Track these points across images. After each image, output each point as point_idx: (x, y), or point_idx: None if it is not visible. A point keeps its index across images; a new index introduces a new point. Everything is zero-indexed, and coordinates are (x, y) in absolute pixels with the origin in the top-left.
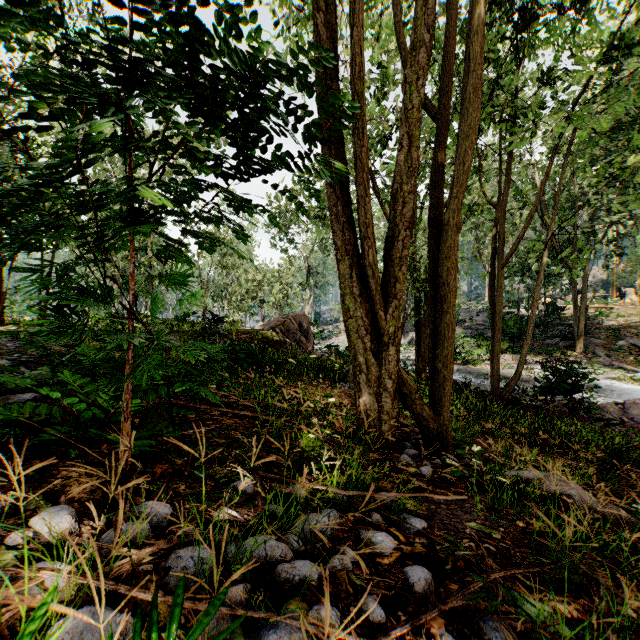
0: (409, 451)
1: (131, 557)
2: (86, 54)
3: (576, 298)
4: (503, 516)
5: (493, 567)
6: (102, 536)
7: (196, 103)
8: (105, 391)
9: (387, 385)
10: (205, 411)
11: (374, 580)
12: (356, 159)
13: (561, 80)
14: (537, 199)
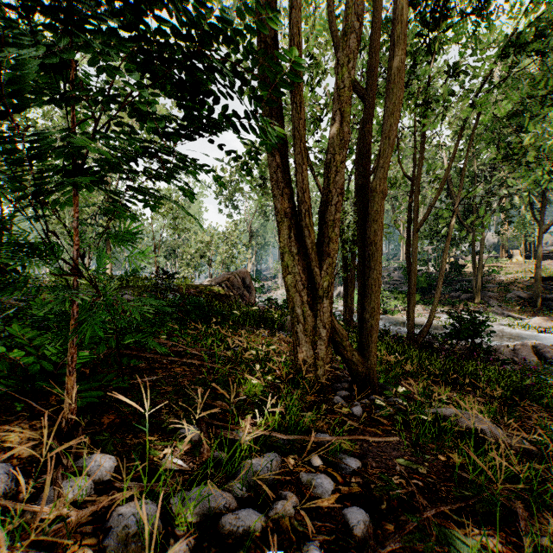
0: (341, 392)
1: (65, 523)
2: (23, 1)
3: (475, 258)
4: (426, 451)
5: (423, 504)
6: (41, 495)
7: (140, 60)
8: (52, 345)
9: (322, 334)
10: (155, 360)
11: (315, 525)
12: (294, 130)
13: (465, 74)
14: (446, 173)
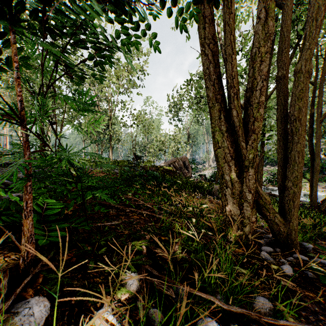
0: (266, 248)
1: None
2: None
3: None
4: None
5: None
6: None
7: None
8: None
9: (247, 197)
10: (122, 209)
11: None
12: (224, 26)
13: None
14: None
